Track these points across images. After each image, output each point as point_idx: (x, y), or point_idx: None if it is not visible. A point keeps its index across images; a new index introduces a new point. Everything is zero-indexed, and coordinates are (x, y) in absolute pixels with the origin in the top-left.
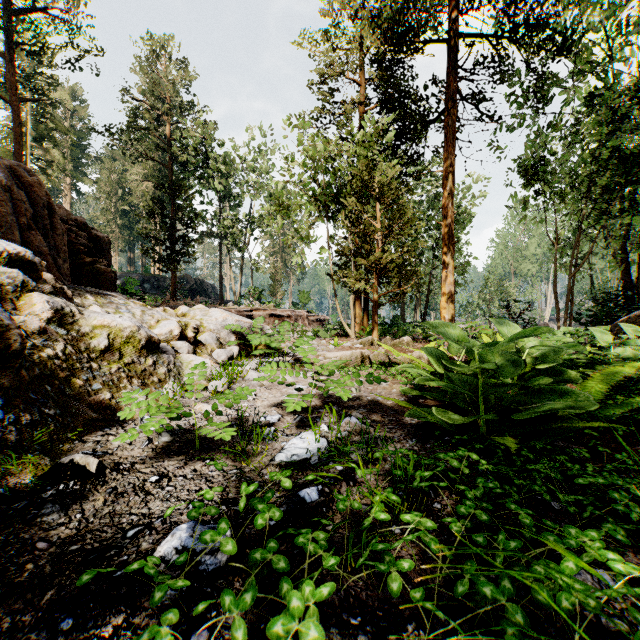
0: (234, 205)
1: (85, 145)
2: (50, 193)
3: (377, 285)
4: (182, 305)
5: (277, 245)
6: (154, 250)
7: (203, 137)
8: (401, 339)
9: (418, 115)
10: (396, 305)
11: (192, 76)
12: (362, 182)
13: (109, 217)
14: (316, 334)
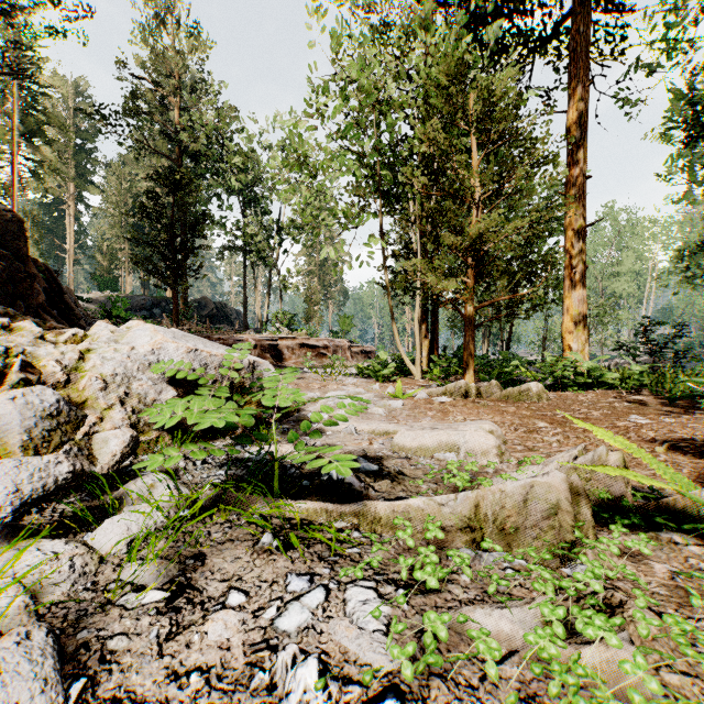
0: (260, 212)
1: (91, 148)
2: (53, 206)
3: (473, 288)
4: (102, 321)
5: (314, 263)
6: (151, 261)
7: (218, 121)
8: (523, 386)
9: (522, 31)
10: (457, 334)
11: (205, 46)
12: (449, 95)
13: (118, 232)
14: (362, 372)
